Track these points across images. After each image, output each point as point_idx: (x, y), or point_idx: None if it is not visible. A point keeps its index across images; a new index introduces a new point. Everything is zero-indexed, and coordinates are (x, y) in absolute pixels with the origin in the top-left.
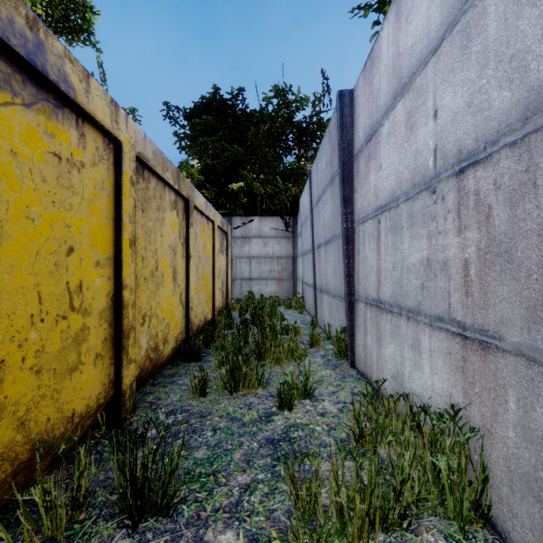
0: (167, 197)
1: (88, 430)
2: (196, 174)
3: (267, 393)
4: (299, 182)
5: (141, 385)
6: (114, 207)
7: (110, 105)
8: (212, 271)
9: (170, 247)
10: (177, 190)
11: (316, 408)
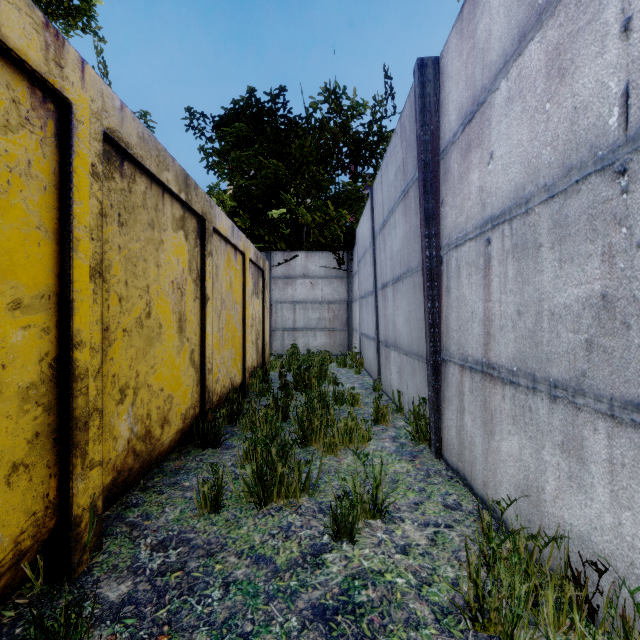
0: (168, 210)
1: (6, 592)
2: (228, 201)
3: (315, 505)
4: (354, 210)
5: (123, 492)
6: (57, 210)
7: (43, 31)
8: (242, 318)
9: (173, 283)
10: (185, 201)
11: (393, 536)
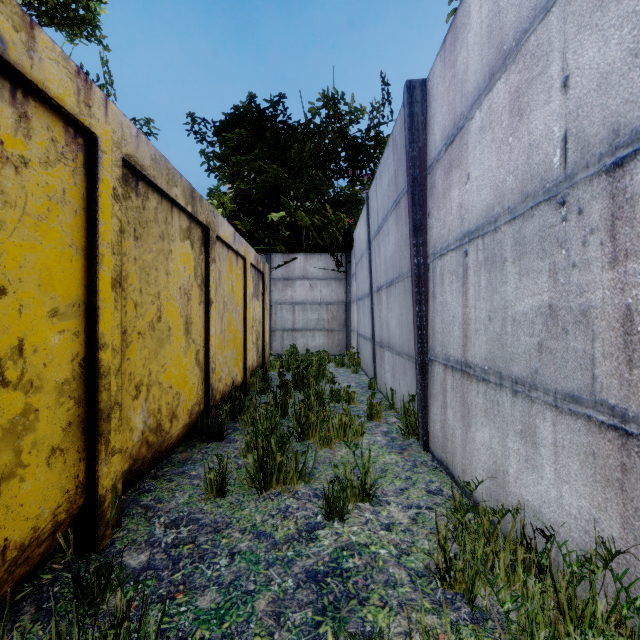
0: (176, 222)
1: (44, 559)
2: (229, 203)
3: (310, 491)
4: (353, 213)
5: (137, 479)
6: (85, 230)
7: (76, 78)
8: (243, 320)
9: (180, 289)
10: (191, 213)
11: (379, 516)
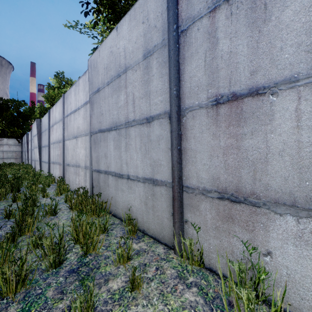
0: None
1: None
2: None
3: None
4: (25, 124)
5: None
6: None
7: None
8: None
9: None
10: None
11: None
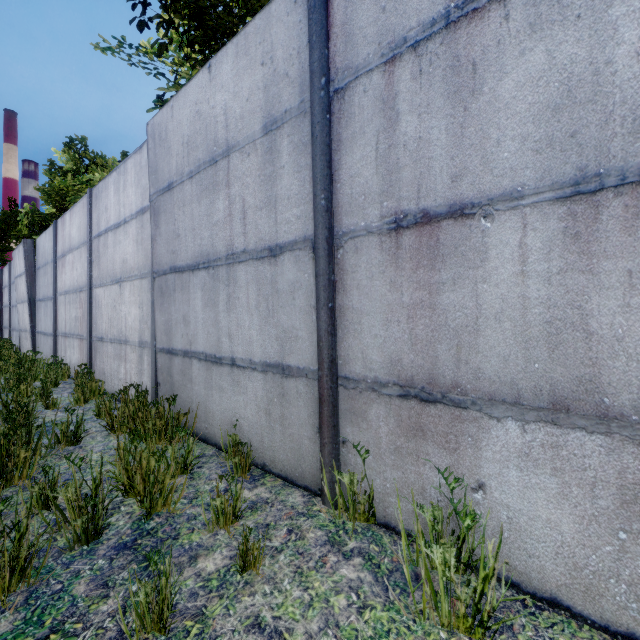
0: None
1: None
2: None
3: None
4: None
5: None
6: None
7: None
8: None
9: None
10: None
11: None
